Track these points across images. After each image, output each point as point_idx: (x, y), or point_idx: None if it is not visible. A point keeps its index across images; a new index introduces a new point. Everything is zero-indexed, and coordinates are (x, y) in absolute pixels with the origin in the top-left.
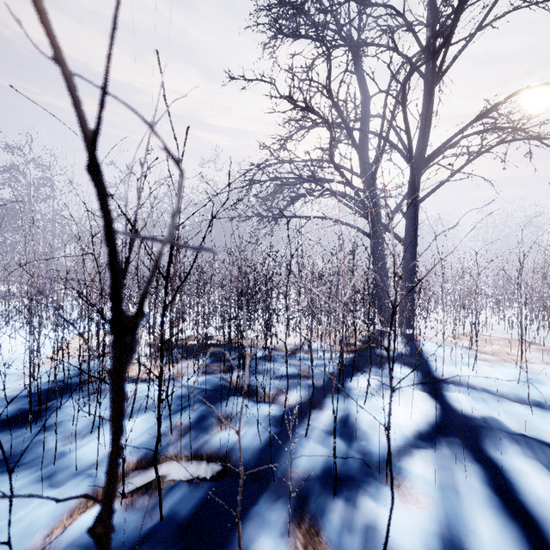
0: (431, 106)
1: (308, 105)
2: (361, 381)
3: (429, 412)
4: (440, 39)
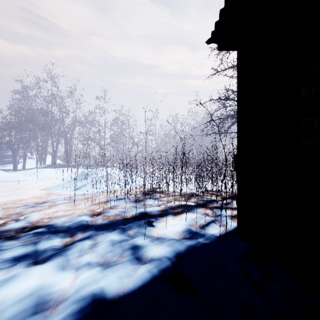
0: None
1: (227, 98)
2: None
3: None
4: None
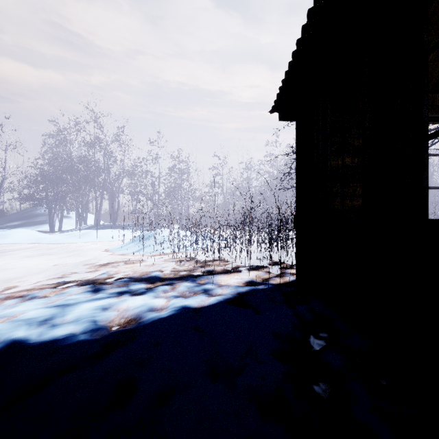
0: None
1: None
2: None
3: None
4: None
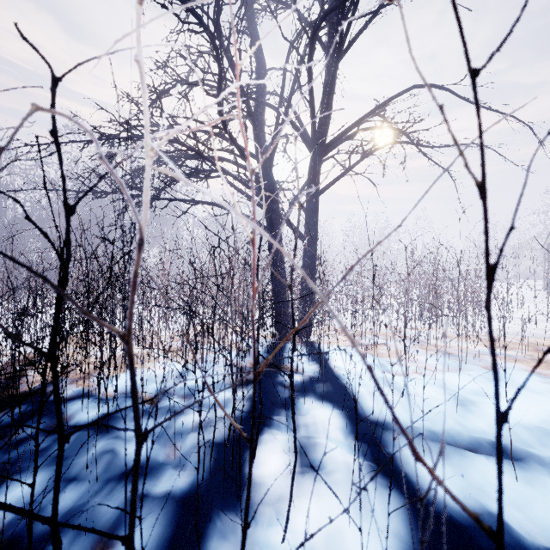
0: (333, 86)
1: None
2: (270, 459)
3: (399, 532)
4: None
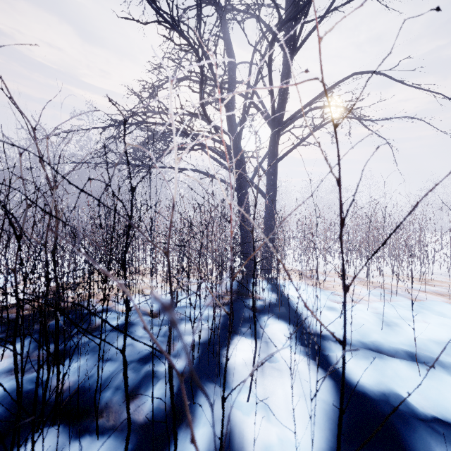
0: (289, 76)
1: (175, 21)
2: (239, 354)
3: (327, 400)
4: (303, 4)
